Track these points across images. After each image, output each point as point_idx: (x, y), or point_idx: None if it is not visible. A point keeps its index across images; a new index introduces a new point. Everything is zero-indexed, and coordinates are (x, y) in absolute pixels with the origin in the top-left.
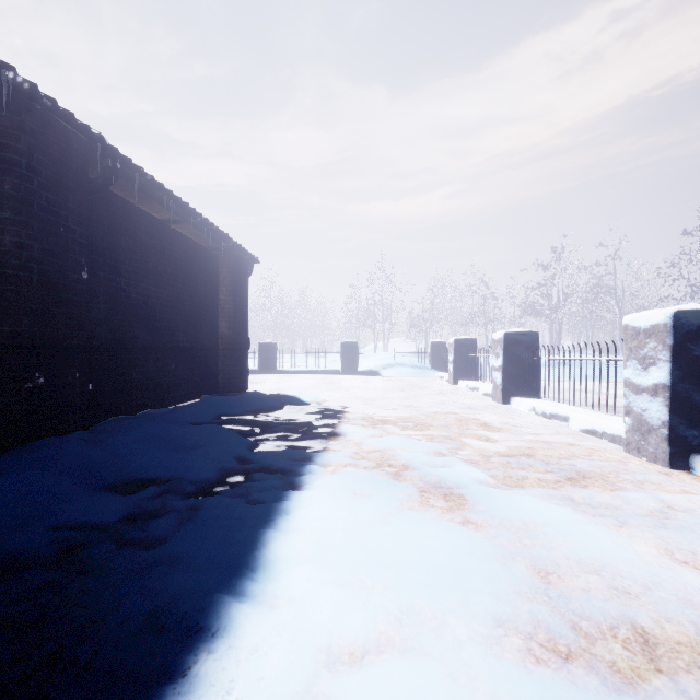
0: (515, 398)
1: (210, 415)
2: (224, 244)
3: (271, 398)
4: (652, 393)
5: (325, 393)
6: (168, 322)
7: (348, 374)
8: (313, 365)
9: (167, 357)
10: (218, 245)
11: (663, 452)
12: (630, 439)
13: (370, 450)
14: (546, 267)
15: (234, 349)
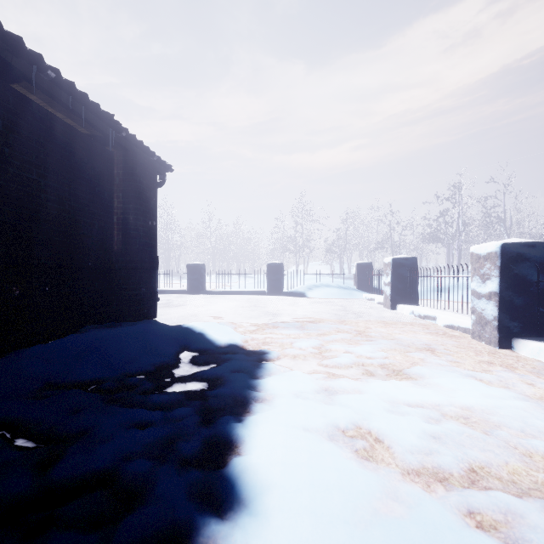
0: (527, 342)
1: (18, 386)
2: (113, 133)
3: (163, 338)
4: None
5: (246, 322)
6: (5, 227)
7: (274, 295)
8: (241, 286)
9: (2, 279)
10: (104, 134)
11: None
12: None
13: None
14: (447, 199)
15: (133, 269)
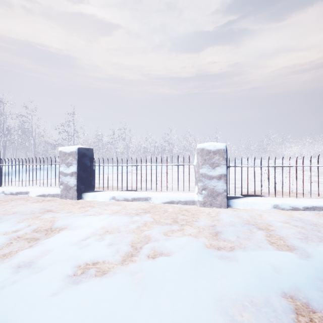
0: (89, 193)
1: None
2: None
3: None
4: (218, 178)
5: None
6: None
7: None
8: None
9: None
10: None
11: (224, 202)
12: (206, 200)
13: (222, 322)
14: None
15: None
